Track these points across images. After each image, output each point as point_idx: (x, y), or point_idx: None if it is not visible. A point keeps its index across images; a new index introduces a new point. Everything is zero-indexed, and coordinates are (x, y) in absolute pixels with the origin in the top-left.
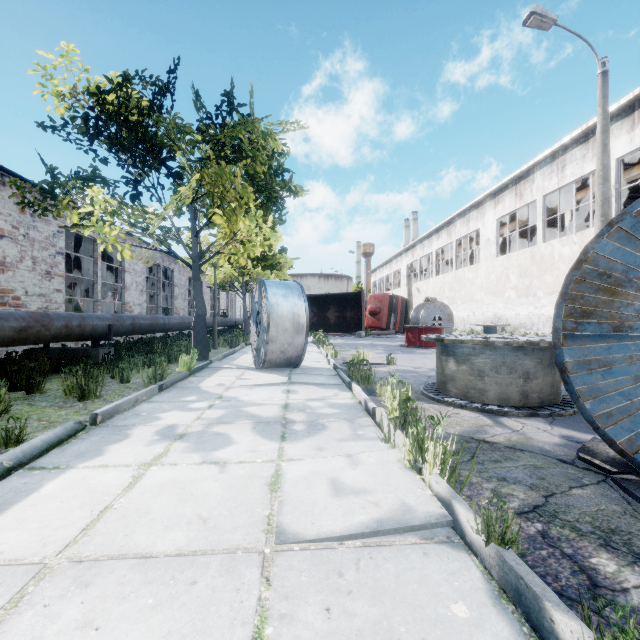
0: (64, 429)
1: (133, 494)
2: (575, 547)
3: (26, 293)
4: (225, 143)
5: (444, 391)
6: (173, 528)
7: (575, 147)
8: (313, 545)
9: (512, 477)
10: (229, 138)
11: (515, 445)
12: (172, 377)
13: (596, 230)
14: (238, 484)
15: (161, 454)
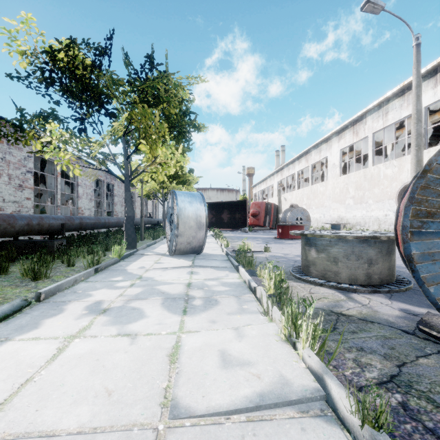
0: (11, 306)
1: (54, 366)
2: (434, 420)
3: (3, 200)
4: (147, 92)
5: (307, 272)
6: (80, 402)
7: (395, 99)
8: (202, 420)
9: (368, 347)
10: (150, 88)
11: (366, 317)
12: (106, 262)
13: (412, 156)
14: (144, 355)
15: (85, 327)
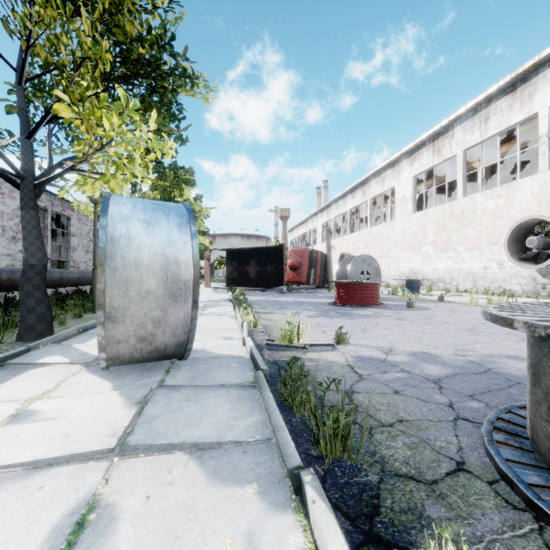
0: None
1: None
2: None
3: None
4: None
5: None
6: None
7: (500, 98)
8: None
9: None
10: None
11: None
12: None
13: None
14: None
15: None
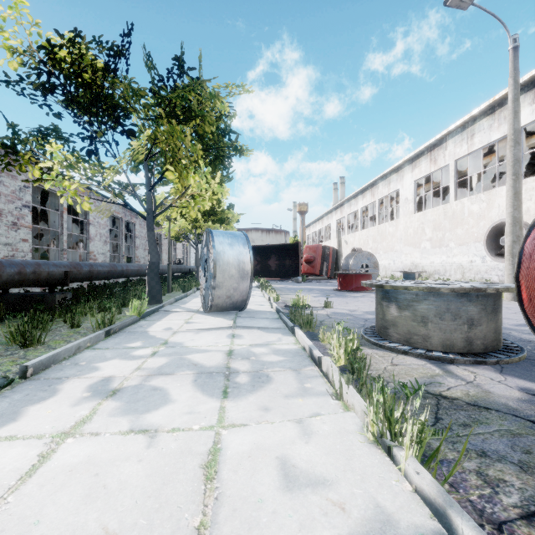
0: None
1: (29, 487)
2: None
3: None
4: (176, 104)
5: (385, 336)
6: None
7: (483, 118)
8: None
9: (492, 450)
10: (179, 99)
11: (477, 401)
12: (121, 322)
13: (508, 187)
14: (166, 466)
15: (85, 418)
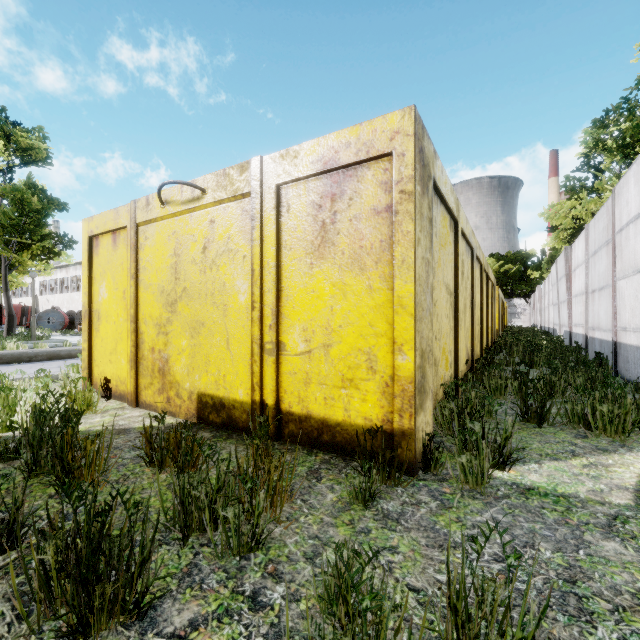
0: None
1: None
2: None
3: None
4: None
5: None
6: None
7: None
8: None
9: None
10: None
11: None
12: None
13: None
14: None
15: None
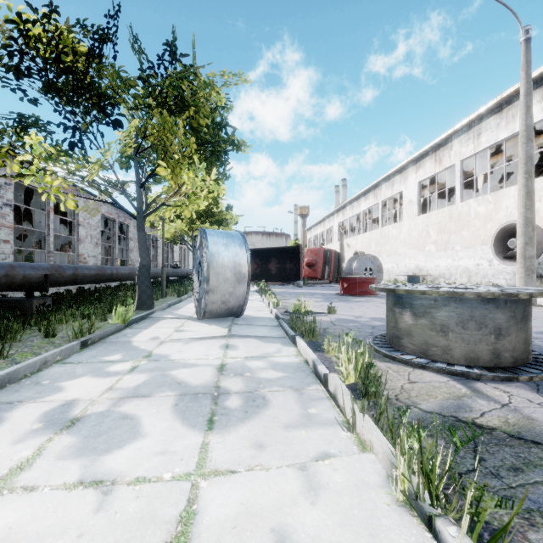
0: None
1: None
2: None
3: None
4: (167, 93)
5: (398, 347)
6: None
7: (490, 117)
8: None
9: None
10: (171, 88)
11: (521, 433)
12: (102, 331)
13: (520, 186)
14: None
15: (23, 463)
